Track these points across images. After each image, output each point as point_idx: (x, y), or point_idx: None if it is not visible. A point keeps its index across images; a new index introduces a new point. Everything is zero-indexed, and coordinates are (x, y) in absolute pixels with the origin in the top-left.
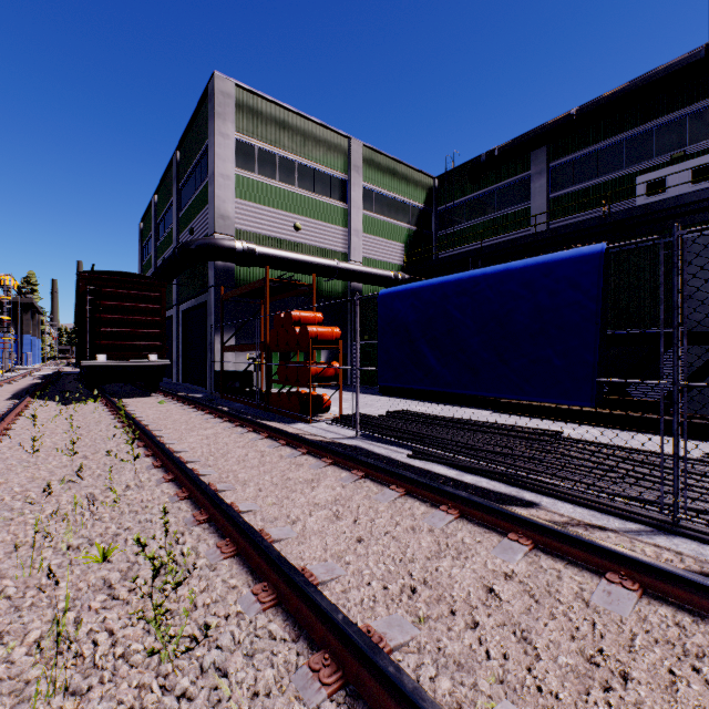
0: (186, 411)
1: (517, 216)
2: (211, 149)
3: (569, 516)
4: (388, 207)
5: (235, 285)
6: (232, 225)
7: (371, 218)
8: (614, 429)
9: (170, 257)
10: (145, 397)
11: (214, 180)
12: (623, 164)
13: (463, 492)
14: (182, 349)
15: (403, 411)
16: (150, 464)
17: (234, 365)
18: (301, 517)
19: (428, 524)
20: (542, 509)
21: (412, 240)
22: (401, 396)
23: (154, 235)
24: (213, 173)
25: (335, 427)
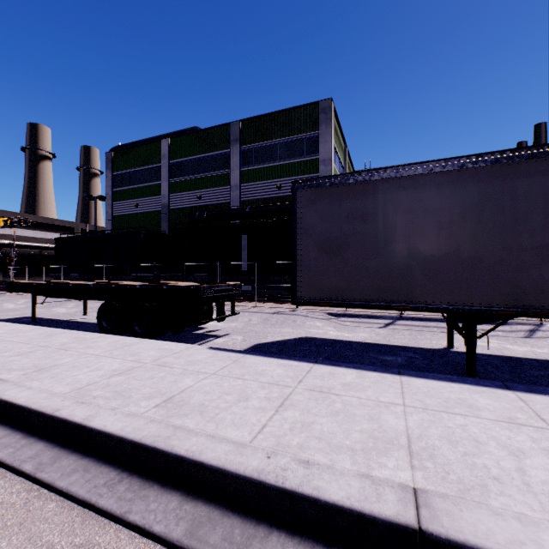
0: None
1: None
2: (325, 143)
3: None
4: None
5: None
6: None
7: None
8: None
9: None
10: None
11: (331, 163)
12: None
13: None
14: None
15: None
16: None
17: None
18: None
19: None
20: None
21: None
22: None
23: (168, 172)
24: (329, 159)
25: None
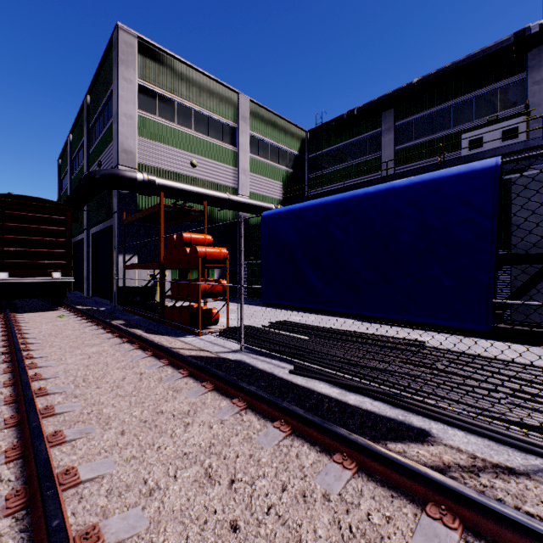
0: (81, 326)
1: (371, 163)
2: (115, 91)
3: (470, 453)
4: (270, 152)
5: (137, 211)
6: (134, 159)
7: (256, 161)
8: (460, 335)
9: (77, 185)
10: (49, 311)
11: (117, 118)
12: (451, 125)
13: (360, 437)
14: (92, 267)
15: (284, 322)
16: (1, 399)
17: (136, 281)
18: (161, 485)
19: (321, 487)
20: (438, 442)
21: (289, 180)
22: (281, 306)
23: (69, 169)
24: (116, 112)
25: (222, 339)
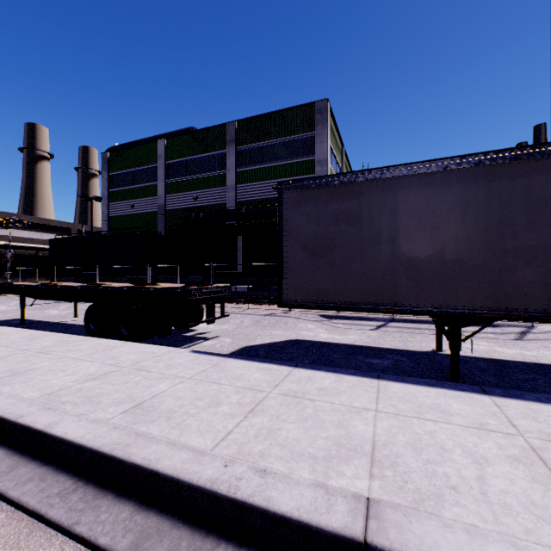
0: None
1: None
2: (321, 143)
3: None
4: None
5: None
6: None
7: None
8: None
9: None
10: None
11: (327, 164)
12: None
13: None
14: None
15: None
16: None
17: None
18: None
19: None
20: None
21: None
22: None
23: (164, 172)
24: (325, 160)
25: None
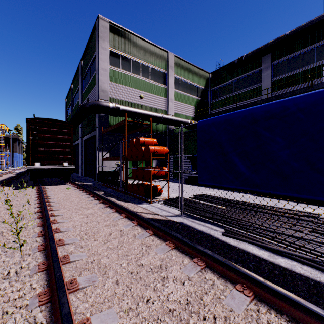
0: (80, 195)
1: (254, 91)
2: (97, 55)
3: None
4: (186, 88)
5: (109, 126)
6: (107, 95)
7: (178, 93)
8: None
9: (76, 112)
10: (61, 185)
11: (98, 71)
12: (315, 60)
13: None
14: (83, 159)
15: (203, 195)
16: (36, 246)
17: (109, 167)
18: None
19: None
20: None
21: (198, 105)
22: (197, 184)
23: (71, 104)
24: (98, 68)
25: (166, 206)
